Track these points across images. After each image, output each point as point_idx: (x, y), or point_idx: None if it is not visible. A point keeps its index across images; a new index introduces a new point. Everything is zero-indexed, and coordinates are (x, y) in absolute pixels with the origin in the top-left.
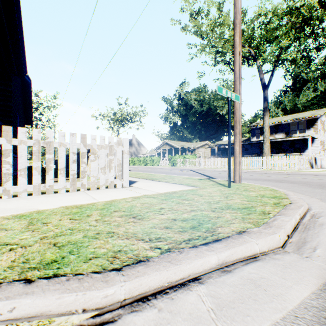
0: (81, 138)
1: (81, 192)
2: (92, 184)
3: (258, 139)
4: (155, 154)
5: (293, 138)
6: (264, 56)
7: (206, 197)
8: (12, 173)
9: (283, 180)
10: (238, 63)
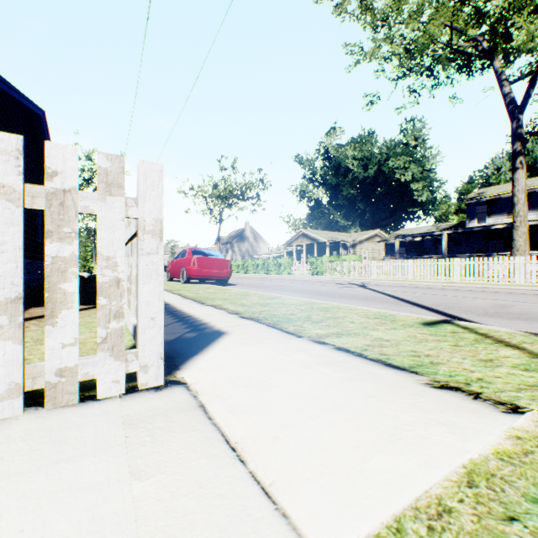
0: None
1: None
2: None
3: (482, 224)
4: (283, 253)
5: None
6: (508, 49)
7: None
8: None
9: None
10: None
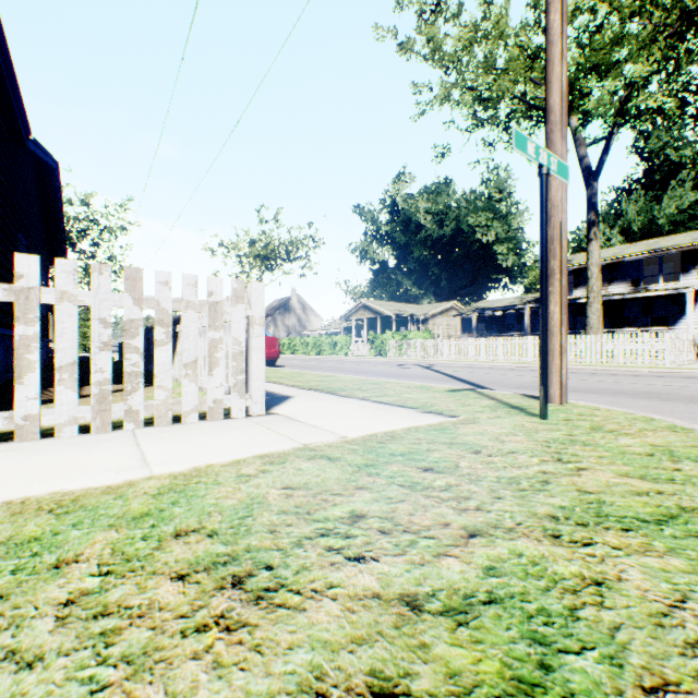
0: (125, 279)
1: (122, 433)
2: (161, 410)
3: (569, 297)
4: (339, 329)
5: (652, 294)
6: (587, 106)
7: (496, 460)
8: (6, 374)
9: (662, 392)
10: (559, 85)
